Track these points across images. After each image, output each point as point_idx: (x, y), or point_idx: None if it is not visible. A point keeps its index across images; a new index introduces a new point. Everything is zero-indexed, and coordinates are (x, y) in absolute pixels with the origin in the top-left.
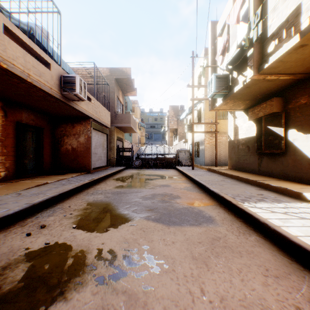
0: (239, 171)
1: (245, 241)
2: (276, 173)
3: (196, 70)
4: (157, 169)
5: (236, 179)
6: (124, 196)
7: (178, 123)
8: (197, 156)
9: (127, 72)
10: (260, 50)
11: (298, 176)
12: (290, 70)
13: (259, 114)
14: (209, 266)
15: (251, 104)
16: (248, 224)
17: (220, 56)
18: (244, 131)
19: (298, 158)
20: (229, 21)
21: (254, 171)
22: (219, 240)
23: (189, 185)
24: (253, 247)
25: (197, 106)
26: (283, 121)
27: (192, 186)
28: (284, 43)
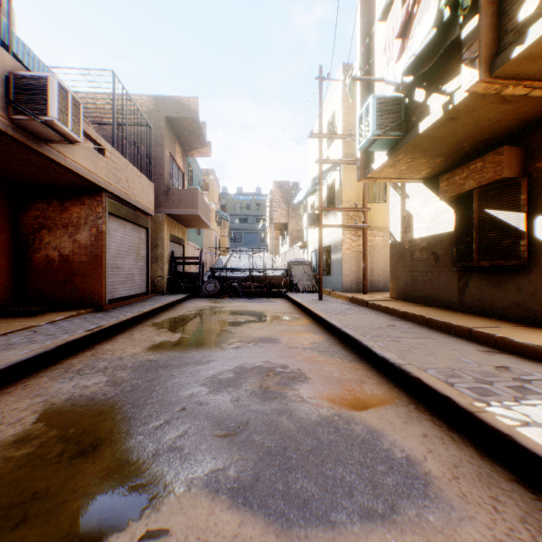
0: (416, 304)
1: None
2: (505, 310)
3: (326, 111)
4: (251, 299)
5: (417, 322)
6: (163, 378)
7: (289, 214)
8: (327, 273)
9: (190, 106)
10: (495, 21)
11: None
12: None
13: (467, 185)
14: None
15: (442, 167)
16: None
17: (395, 43)
18: (427, 224)
19: None
20: None
21: (448, 304)
22: None
23: (321, 338)
24: None
25: (328, 179)
26: (523, 198)
27: (326, 340)
28: None
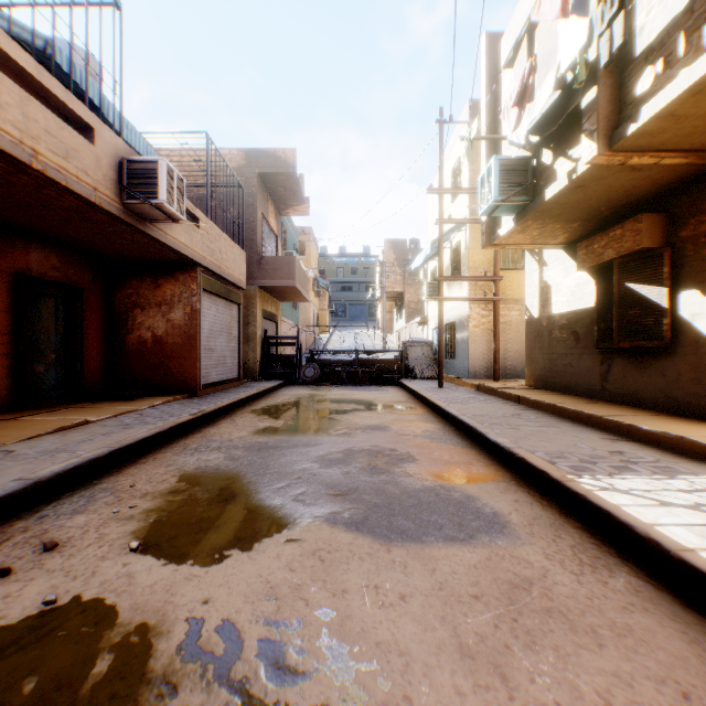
0: (553, 392)
1: (602, 592)
2: (648, 398)
3: (449, 156)
4: (357, 387)
5: (549, 412)
6: (276, 456)
7: (405, 280)
8: (452, 355)
9: (286, 159)
10: (615, 91)
11: (705, 405)
12: (690, 142)
13: (606, 254)
14: (514, 683)
15: (583, 232)
16: (599, 537)
17: (513, 111)
18: (566, 297)
19: (705, 360)
20: (541, 13)
21: (590, 392)
22: (529, 590)
23: (435, 427)
24: (627, 613)
25: (452, 240)
26: (665, 271)
27: (441, 428)
28: (680, 69)
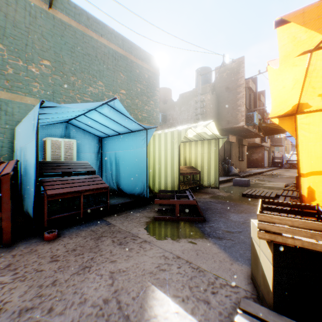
0: None
1: None
2: None
3: None
4: None
5: None
6: (286, 172)
7: None
8: None
9: None
10: None
11: None
12: None
13: None
14: None
15: None
16: None
17: None
18: None
19: None
20: None
21: None
22: None
23: None
24: None
25: None
26: None
27: None
28: None
